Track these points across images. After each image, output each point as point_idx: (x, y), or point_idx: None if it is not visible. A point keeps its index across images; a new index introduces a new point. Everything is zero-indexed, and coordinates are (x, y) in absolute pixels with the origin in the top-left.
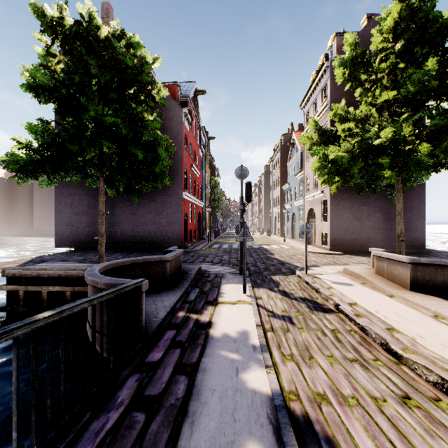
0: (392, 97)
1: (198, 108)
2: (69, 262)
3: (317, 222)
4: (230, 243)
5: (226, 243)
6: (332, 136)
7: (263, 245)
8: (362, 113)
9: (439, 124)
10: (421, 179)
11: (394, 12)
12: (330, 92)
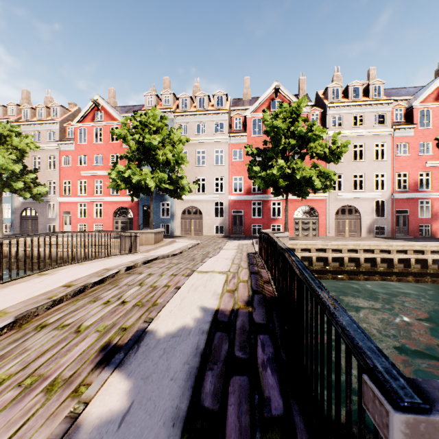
0: None
1: None
2: None
3: None
4: None
5: None
6: None
7: None
8: None
9: None
10: None
11: None
12: None
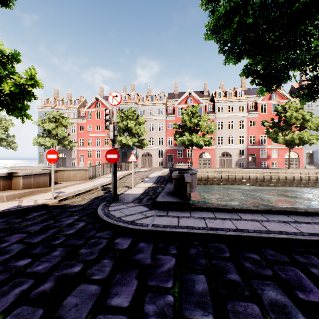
0: None
1: None
2: None
3: None
4: None
5: None
6: None
7: None
8: None
9: None
10: None
11: None
12: None
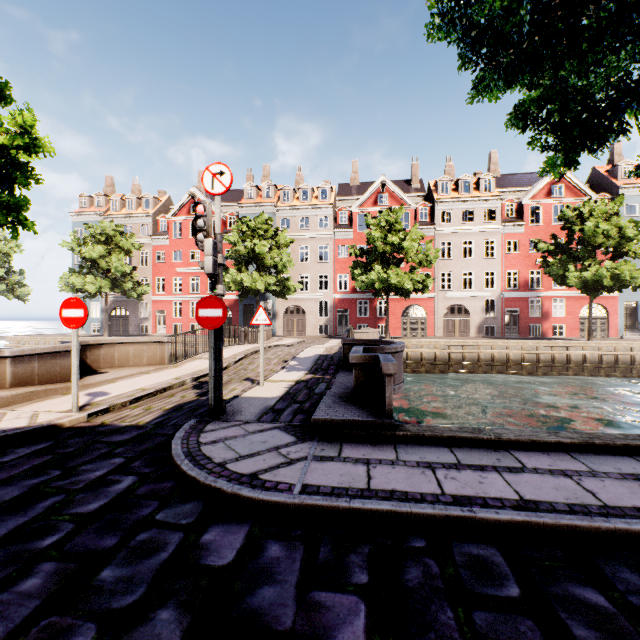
0: None
1: None
2: None
3: None
4: None
5: None
6: None
7: None
8: None
9: None
10: None
11: None
12: None
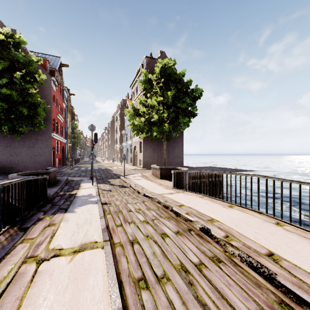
0: (161, 100)
1: (62, 75)
2: None
3: (138, 154)
4: (86, 167)
5: (83, 167)
6: (139, 112)
7: (108, 167)
8: (152, 103)
9: (172, 116)
10: (175, 135)
11: (160, 66)
12: None
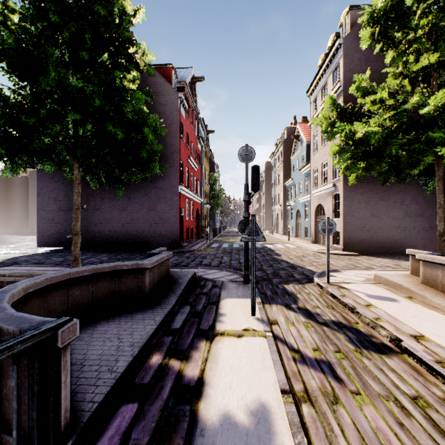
0: (435, 60)
1: (196, 97)
2: (41, 265)
3: None
4: (231, 242)
5: (226, 242)
6: (353, 114)
7: (266, 244)
8: (391, 86)
9: None
10: None
11: None
12: (343, 72)
